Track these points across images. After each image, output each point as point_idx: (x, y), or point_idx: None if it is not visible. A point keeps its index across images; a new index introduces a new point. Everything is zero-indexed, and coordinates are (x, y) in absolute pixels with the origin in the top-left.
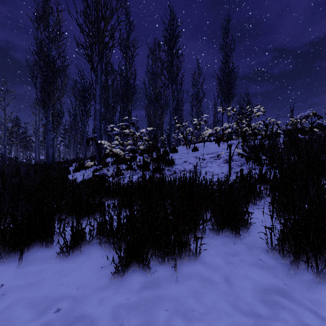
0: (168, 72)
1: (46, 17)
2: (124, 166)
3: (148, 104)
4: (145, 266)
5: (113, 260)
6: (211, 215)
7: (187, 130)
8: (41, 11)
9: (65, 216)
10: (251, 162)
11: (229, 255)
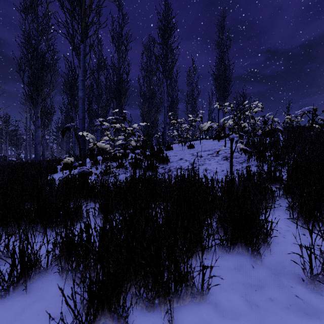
0: (163, 66)
1: (34, 7)
2: (115, 164)
3: (143, 101)
4: (122, 318)
5: (62, 319)
6: (217, 224)
7: (182, 126)
8: (29, 1)
9: (0, 235)
10: (253, 159)
11: (250, 289)
